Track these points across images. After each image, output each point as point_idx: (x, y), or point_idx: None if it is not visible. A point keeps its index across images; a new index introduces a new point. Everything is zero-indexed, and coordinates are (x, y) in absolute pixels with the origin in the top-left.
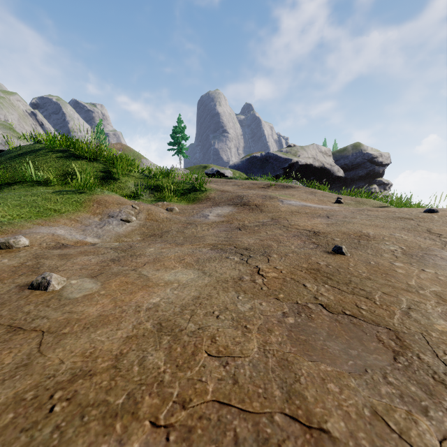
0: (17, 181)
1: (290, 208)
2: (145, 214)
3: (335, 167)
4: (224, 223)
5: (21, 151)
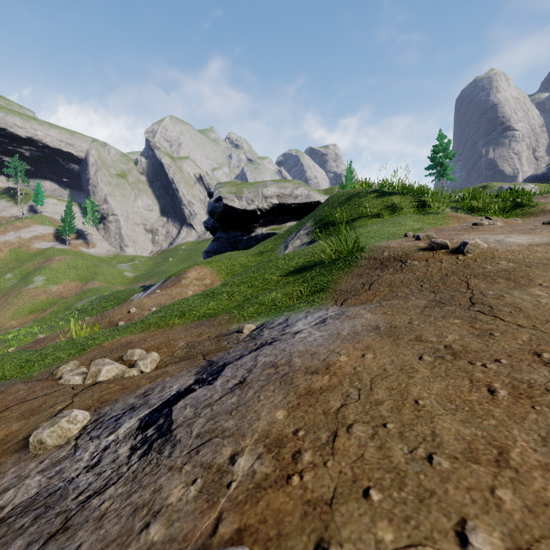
0: (356, 217)
1: None
2: (502, 222)
3: None
4: None
5: (344, 197)
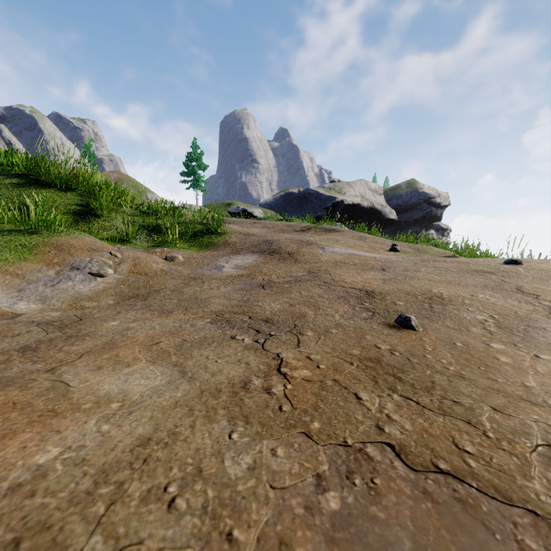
0: None
1: (333, 257)
2: (130, 265)
3: (387, 208)
4: (243, 278)
5: None
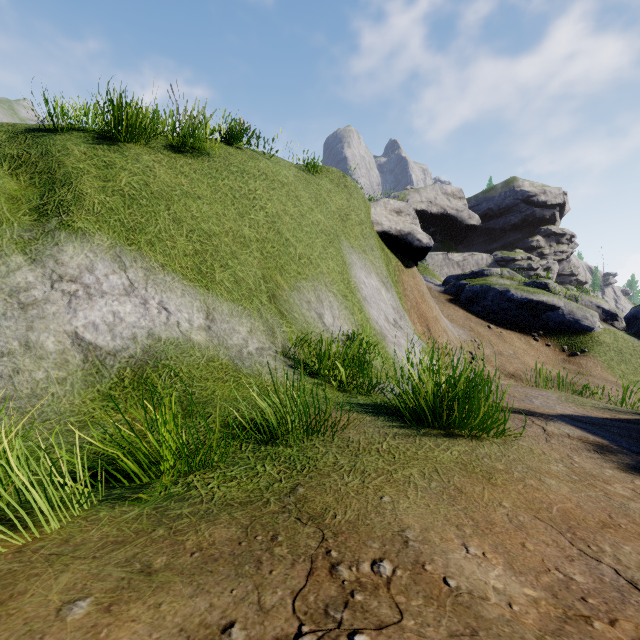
0: None
1: None
2: None
3: (464, 212)
4: None
5: None
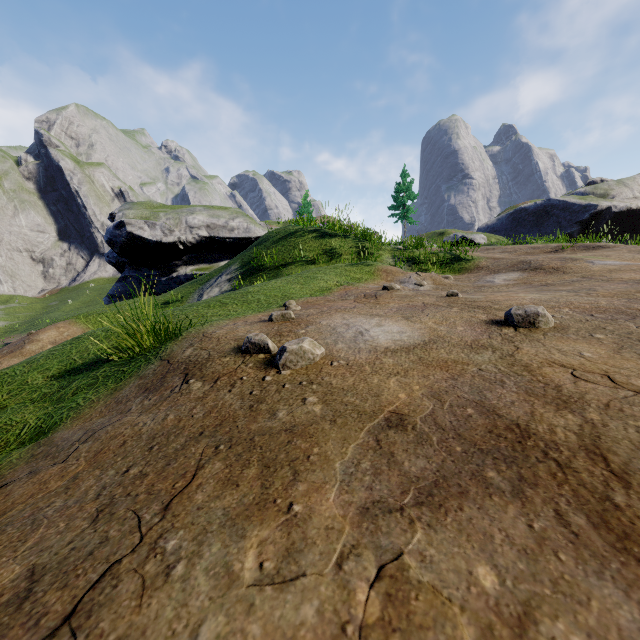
0: (289, 262)
1: (606, 267)
2: (430, 280)
3: None
4: (521, 284)
5: (280, 236)
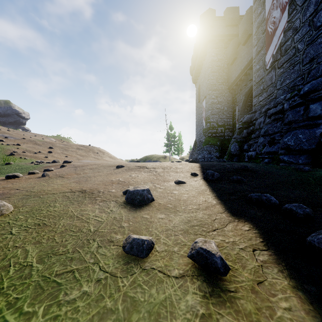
0: None
1: None
2: None
3: None
4: None
5: None
